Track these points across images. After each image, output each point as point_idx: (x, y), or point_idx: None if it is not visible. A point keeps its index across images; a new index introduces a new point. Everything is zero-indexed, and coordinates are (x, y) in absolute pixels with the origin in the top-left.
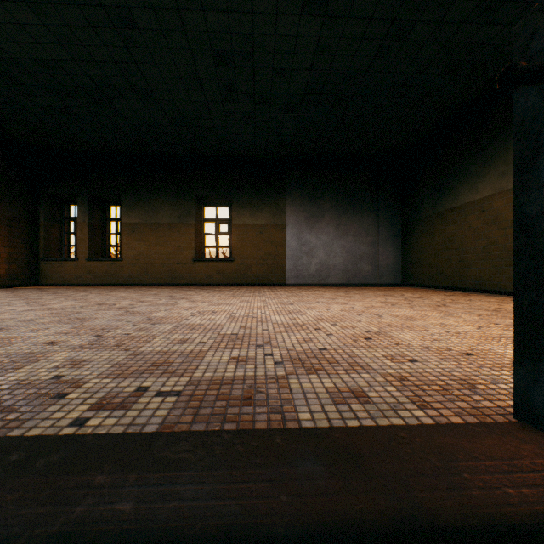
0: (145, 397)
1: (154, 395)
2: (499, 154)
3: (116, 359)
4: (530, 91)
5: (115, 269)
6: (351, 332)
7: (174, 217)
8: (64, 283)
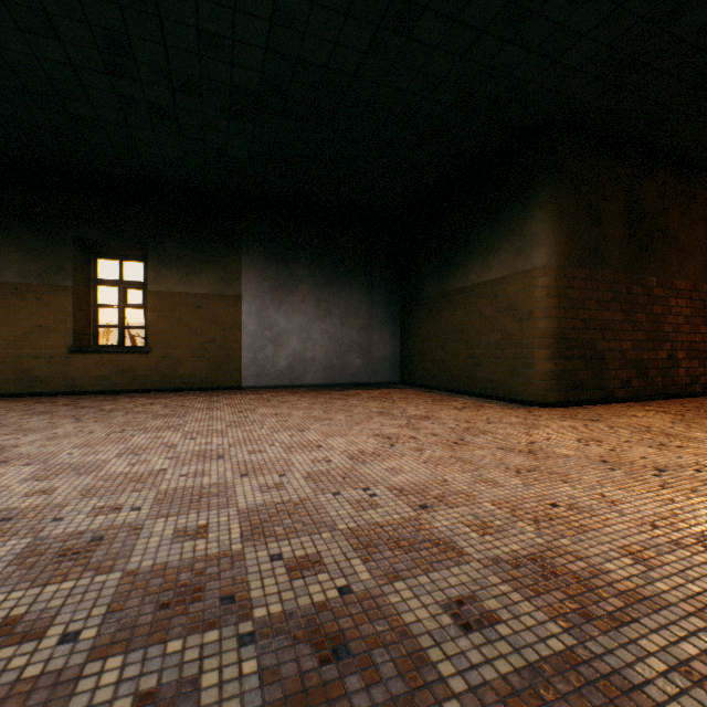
0: None
1: None
2: (515, 225)
3: None
4: None
5: None
6: (307, 606)
7: (29, 272)
8: None
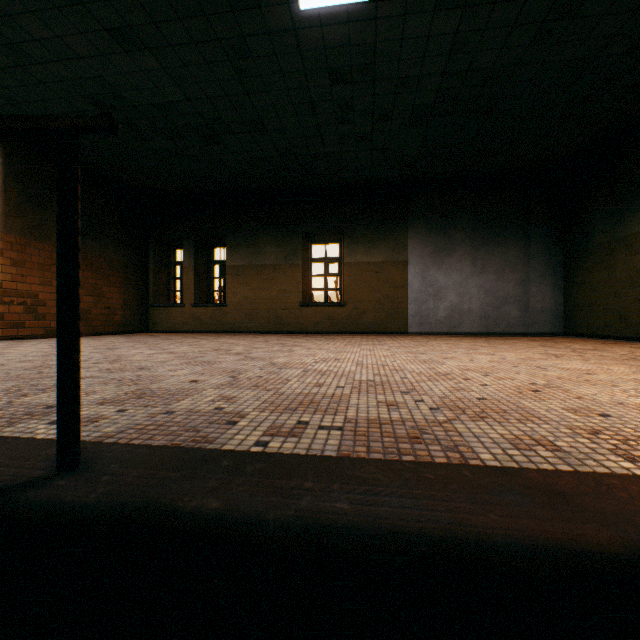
0: (309, 429)
1: (316, 428)
2: None
3: (262, 397)
4: None
5: (219, 316)
6: (511, 384)
7: (280, 257)
8: (171, 330)
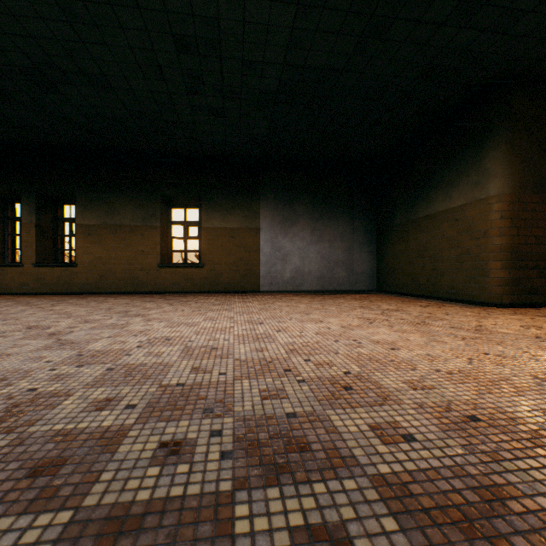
0: None
1: None
2: (472, 163)
3: None
4: None
5: (68, 276)
6: (328, 375)
7: (137, 218)
8: (6, 292)
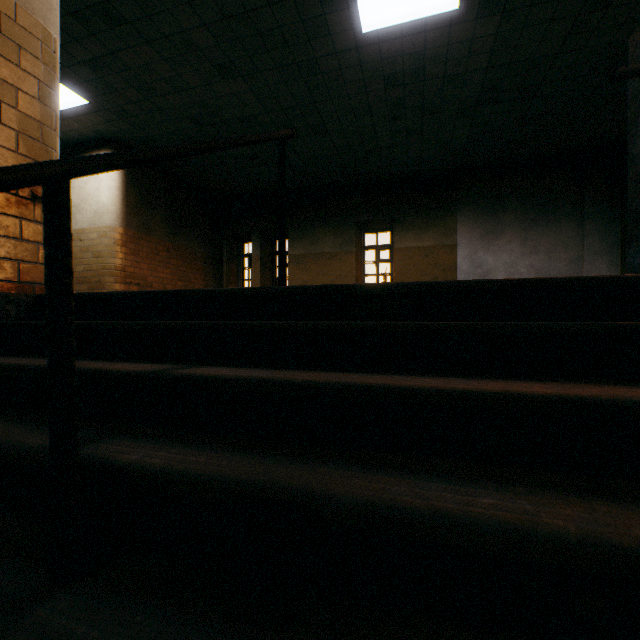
0: None
1: None
2: None
3: None
4: (634, 80)
5: None
6: None
7: (335, 246)
8: None
